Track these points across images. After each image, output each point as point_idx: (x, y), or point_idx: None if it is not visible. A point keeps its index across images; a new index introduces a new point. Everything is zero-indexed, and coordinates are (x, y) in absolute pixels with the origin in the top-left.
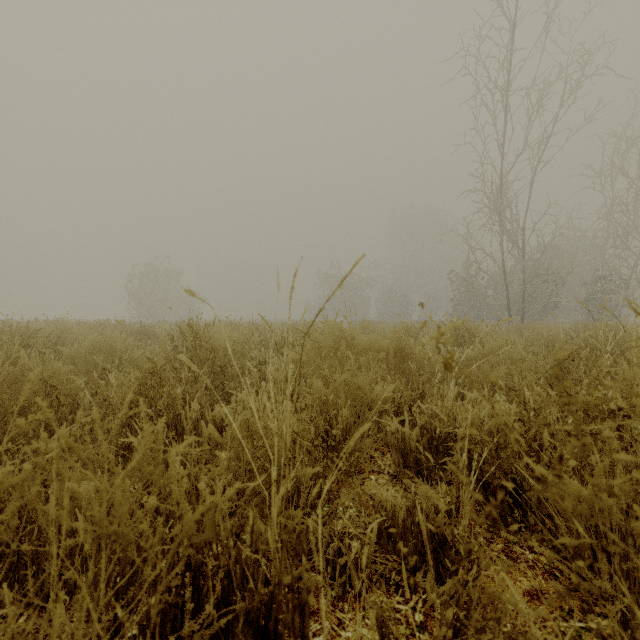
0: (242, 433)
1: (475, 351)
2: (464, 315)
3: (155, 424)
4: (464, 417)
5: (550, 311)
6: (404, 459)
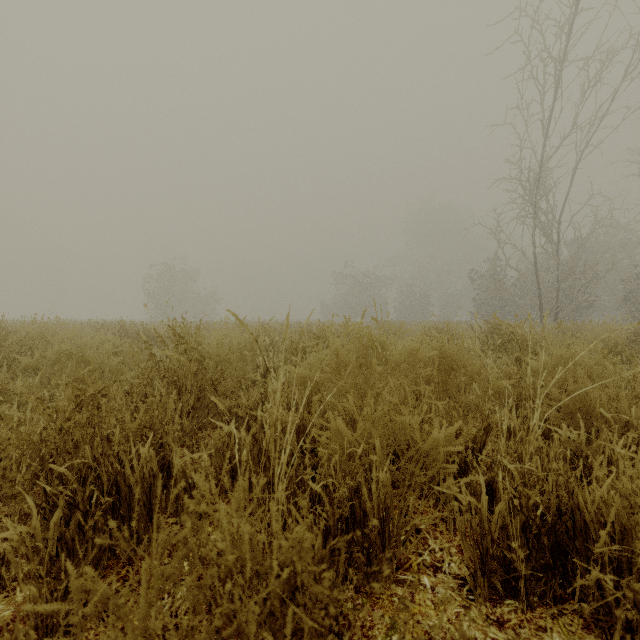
0: (173, 572)
1: (540, 362)
2: (488, 315)
3: (84, 484)
4: (597, 496)
5: (584, 310)
6: (482, 558)
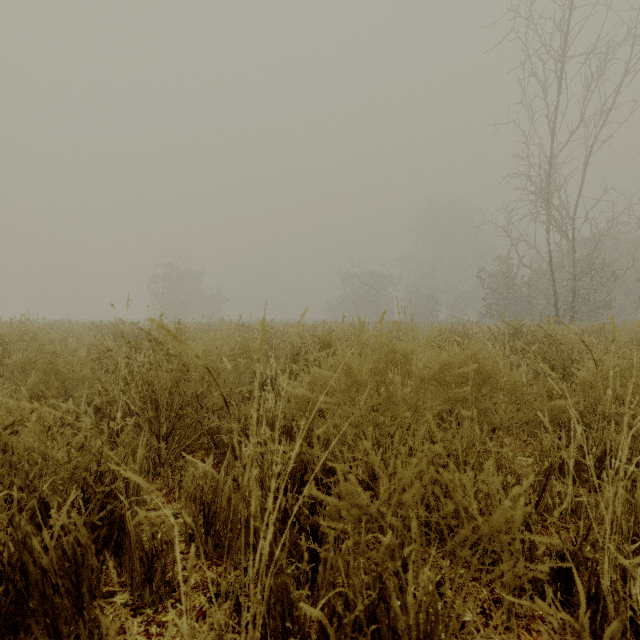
0: None
1: (590, 373)
2: (499, 315)
3: None
4: None
5: (600, 310)
6: None
